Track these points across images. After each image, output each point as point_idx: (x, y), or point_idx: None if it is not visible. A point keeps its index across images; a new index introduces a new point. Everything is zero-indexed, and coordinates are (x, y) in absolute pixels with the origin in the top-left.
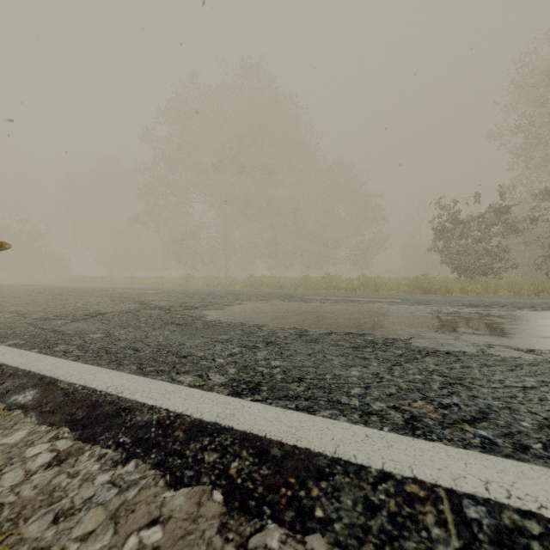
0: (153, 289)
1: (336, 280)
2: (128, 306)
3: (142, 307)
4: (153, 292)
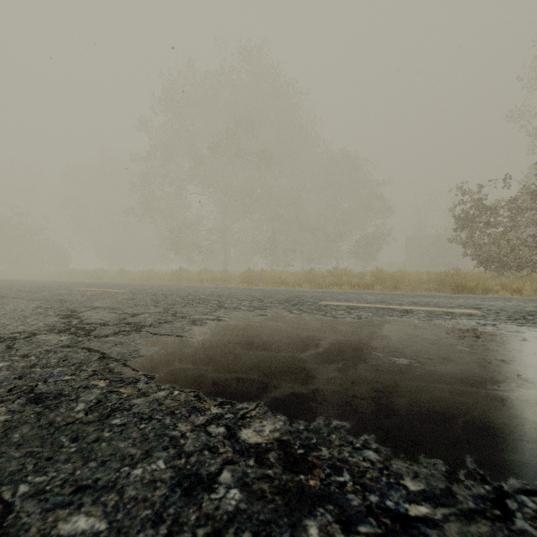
0: (128, 286)
1: (346, 275)
2: (36, 321)
3: (54, 324)
4: (117, 292)
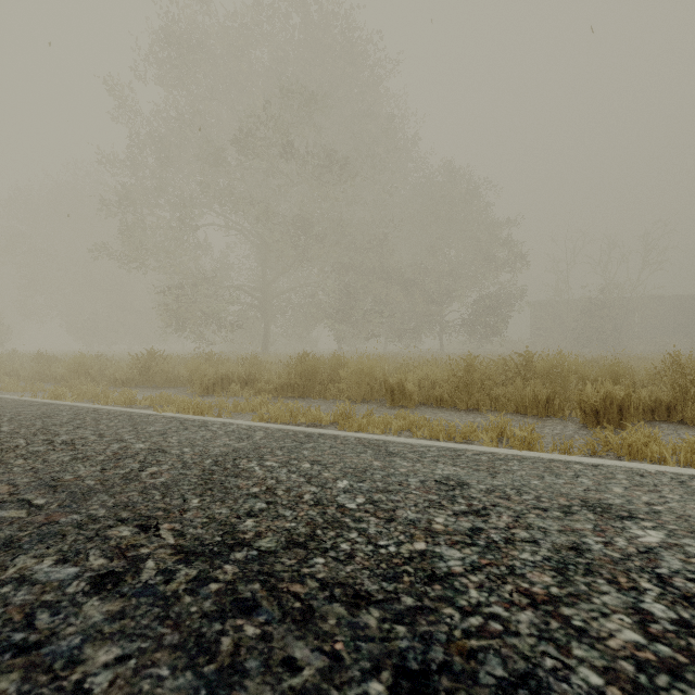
0: None
1: (568, 374)
2: None
3: None
4: None
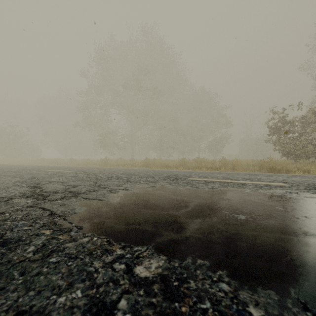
0: (74, 168)
1: (204, 162)
2: (14, 190)
3: (24, 192)
4: (67, 172)
